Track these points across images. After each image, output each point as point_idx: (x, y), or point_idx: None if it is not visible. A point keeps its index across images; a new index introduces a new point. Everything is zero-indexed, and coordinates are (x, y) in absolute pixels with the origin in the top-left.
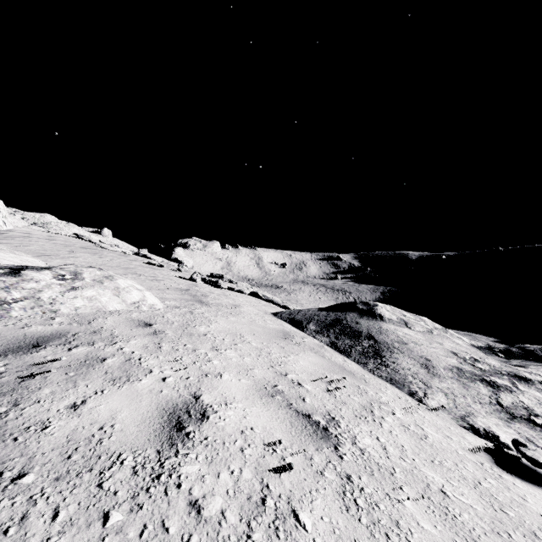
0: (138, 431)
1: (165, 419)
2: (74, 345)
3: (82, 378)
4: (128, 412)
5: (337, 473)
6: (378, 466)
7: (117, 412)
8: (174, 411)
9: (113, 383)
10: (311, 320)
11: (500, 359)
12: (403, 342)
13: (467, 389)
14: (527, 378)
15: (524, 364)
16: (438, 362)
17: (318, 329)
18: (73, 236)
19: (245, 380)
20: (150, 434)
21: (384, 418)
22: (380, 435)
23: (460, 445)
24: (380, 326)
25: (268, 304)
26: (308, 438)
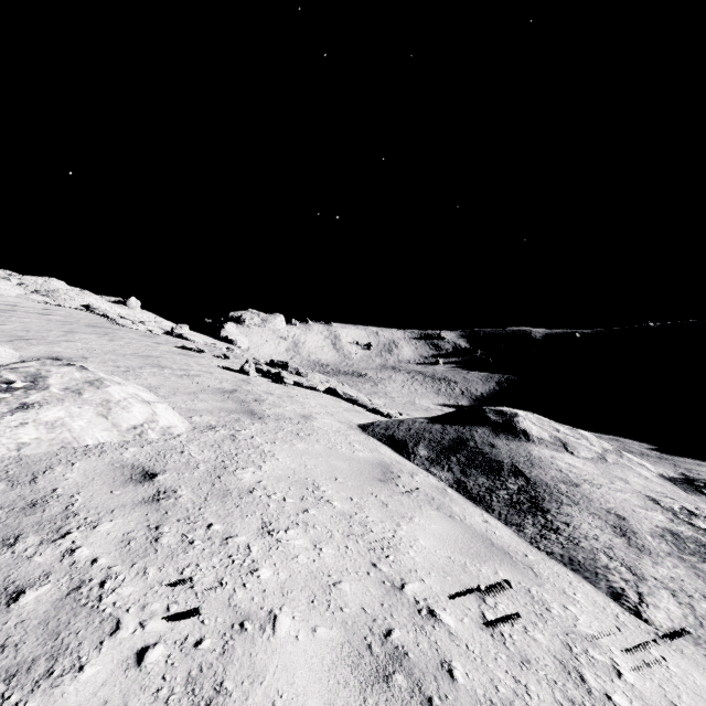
0: None
1: None
2: None
3: None
4: None
5: None
6: None
7: None
8: None
9: (2, 691)
10: (419, 440)
11: None
12: (572, 482)
13: (703, 579)
14: None
15: None
16: (637, 520)
17: (432, 456)
18: (81, 309)
19: (325, 629)
20: None
21: (613, 699)
22: None
23: None
24: (529, 451)
25: (352, 407)
26: None
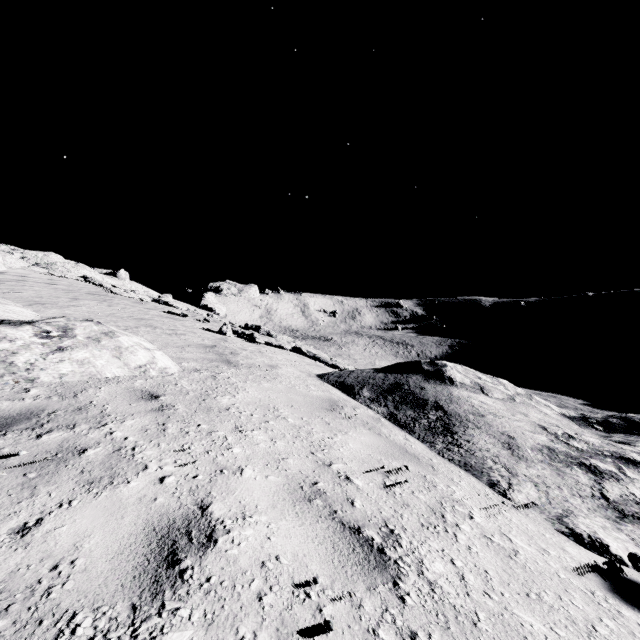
0: (109, 570)
1: (153, 547)
2: (46, 430)
3: (46, 481)
4: (100, 537)
5: (397, 631)
6: (455, 610)
7: (84, 536)
8: (169, 532)
9: (88, 488)
10: (365, 384)
11: (598, 433)
12: (479, 414)
13: (562, 476)
14: (636, 461)
15: (629, 440)
16: (524, 440)
17: (373, 397)
18: (80, 280)
19: (274, 477)
20: (126, 574)
21: (460, 526)
22: (455, 555)
23: (560, 562)
24: (450, 392)
25: (314, 362)
26: (357, 569)
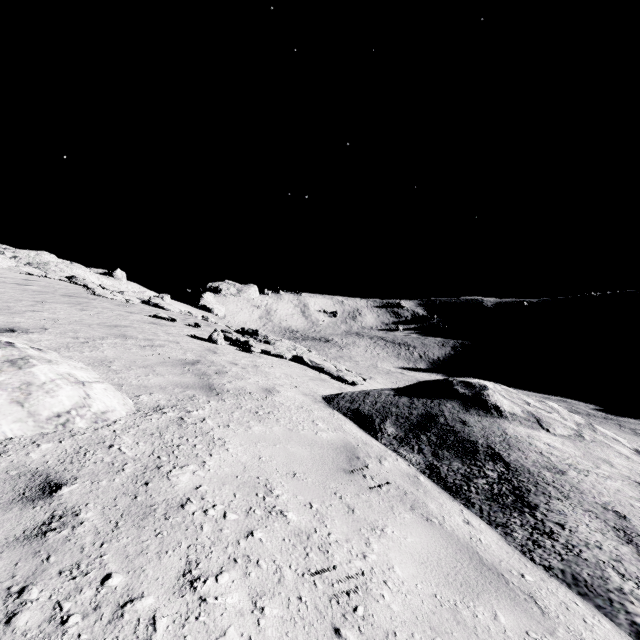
0: None
1: None
2: None
3: None
4: None
5: None
6: None
7: None
8: None
9: None
10: (386, 415)
11: None
12: (556, 468)
13: None
14: None
15: None
16: (639, 519)
17: (400, 435)
18: (63, 280)
19: None
20: None
21: None
22: None
23: None
24: (503, 430)
25: (317, 375)
26: None
